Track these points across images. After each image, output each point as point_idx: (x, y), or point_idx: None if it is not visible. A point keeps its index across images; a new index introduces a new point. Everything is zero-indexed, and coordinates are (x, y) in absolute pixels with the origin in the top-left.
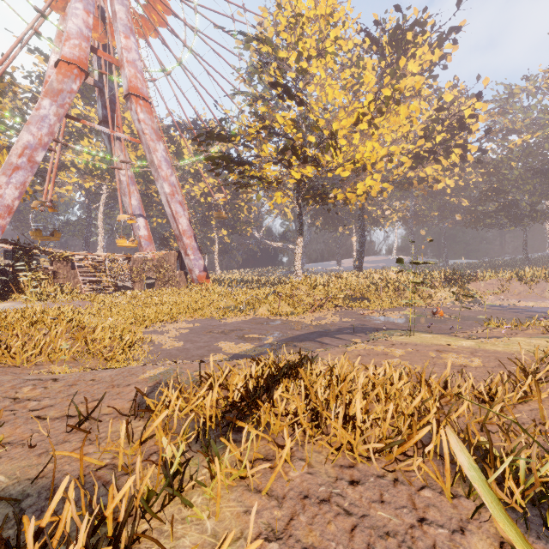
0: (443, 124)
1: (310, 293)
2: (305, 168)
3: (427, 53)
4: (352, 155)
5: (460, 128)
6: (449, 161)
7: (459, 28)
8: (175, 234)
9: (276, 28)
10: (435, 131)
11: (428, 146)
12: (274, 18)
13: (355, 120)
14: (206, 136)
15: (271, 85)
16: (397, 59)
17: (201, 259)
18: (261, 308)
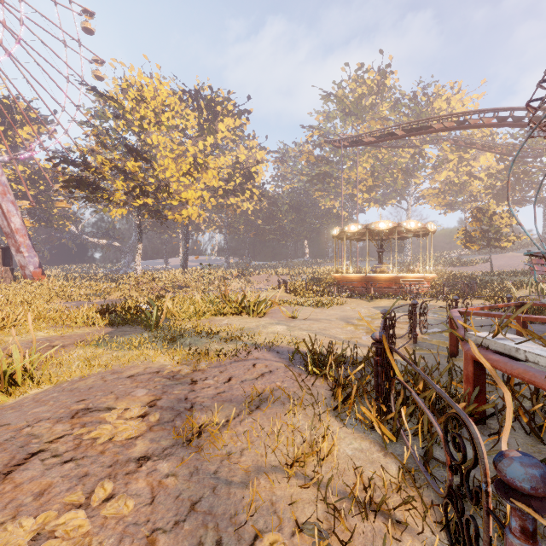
0: (241, 172)
1: (150, 284)
2: (147, 199)
3: (232, 119)
4: (179, 193)
5: (248, 179)
6: (245, 196)
7: (250, 112)
8: (4, 231)
9: (125, 96)
10: (235, 176)
11: (232, 183)
12: (122, 86)
13: (181, 175)
14: (61, 160)
15: (128, 151)
16: (211, 122)
17: (36, 256)
18: (115, 294)
